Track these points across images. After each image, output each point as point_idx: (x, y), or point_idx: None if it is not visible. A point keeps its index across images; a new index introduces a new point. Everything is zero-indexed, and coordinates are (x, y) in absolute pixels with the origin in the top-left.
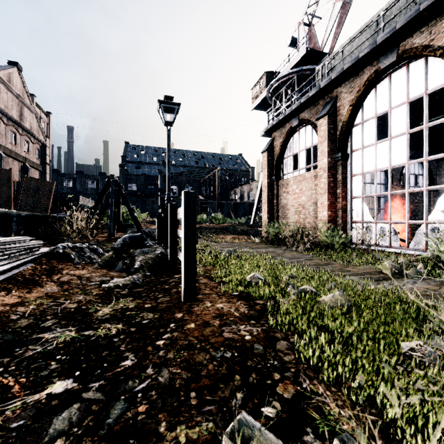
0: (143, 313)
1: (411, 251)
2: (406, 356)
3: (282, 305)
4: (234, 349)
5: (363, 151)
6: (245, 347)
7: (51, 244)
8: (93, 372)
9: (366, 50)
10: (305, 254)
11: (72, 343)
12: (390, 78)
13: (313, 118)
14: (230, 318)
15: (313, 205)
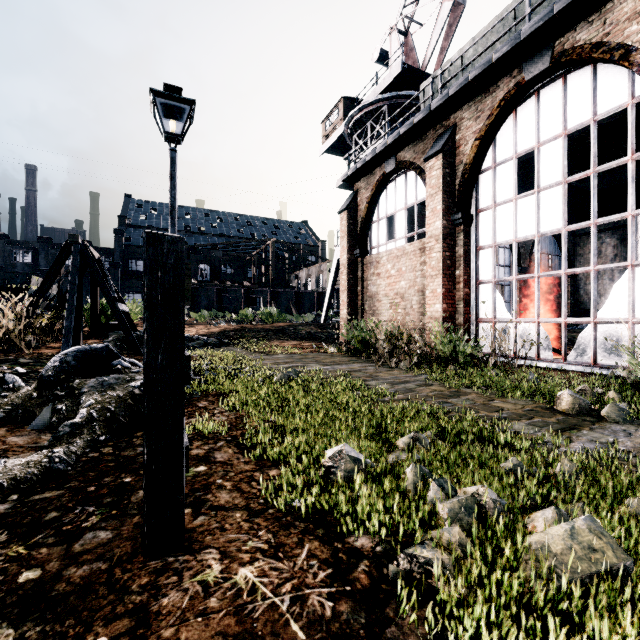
0: None
1: (571, 366)
2: None
3: (440, 586)
4: None
5: (496, 211)
6: None
7: None
8: None
9: (505, 48)
10: (414, 375)
11: None
12: (538, 96)
13: (418, 160)
14: None
15: (418, 295)
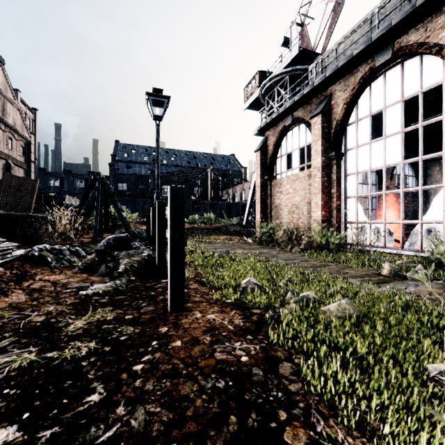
0: (122, 327)
1: (406, 251)
2: (435, 381)
3: (282, 316)
4: (228, 377)
5: (358, 150)
6: (241, 372)
7: (29, 246)
8: (47, 414)
9: (361, 47)
10: (300, 256)
11: (28, 370)
12: (385, 76)
13: (306, 117)
14: (223, 333)
15: (307, 205)
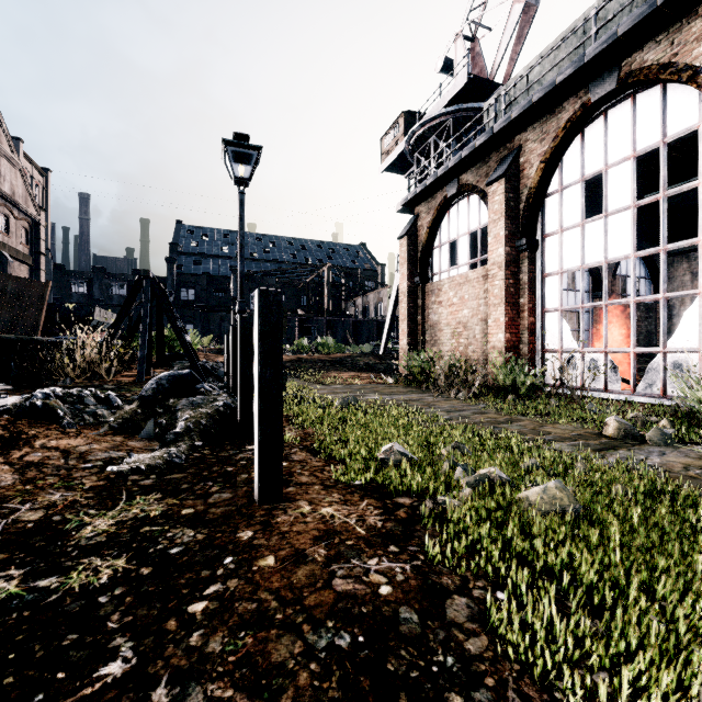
0: (174, 530)
1: (640, 397)
2: None
3: (448, 511)
4: (356, 626)
5: (562, 236)
6: (380, 617)
7: (31, 389)
8: None
9: (569, 70)
10: (471, 404)
11: (1, 614)
12: (606, 117)
13: (481, 183)
14: (348, 542)
15: (482, 324)
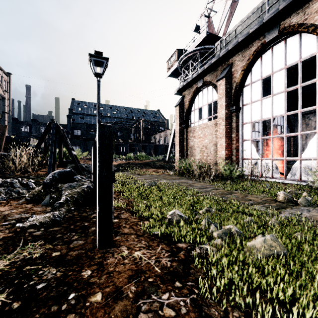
0: (44, 269)
1: (289, 181)
2: None
3: (210, 256)
4: None
5: (252, 105)
6: None
7: None
8: None
9: (255, 26)
10: (210, 185)
11: None
12: (272, 49)
13: (213, 81)
14: (149, 279)
15: (214, 146)
